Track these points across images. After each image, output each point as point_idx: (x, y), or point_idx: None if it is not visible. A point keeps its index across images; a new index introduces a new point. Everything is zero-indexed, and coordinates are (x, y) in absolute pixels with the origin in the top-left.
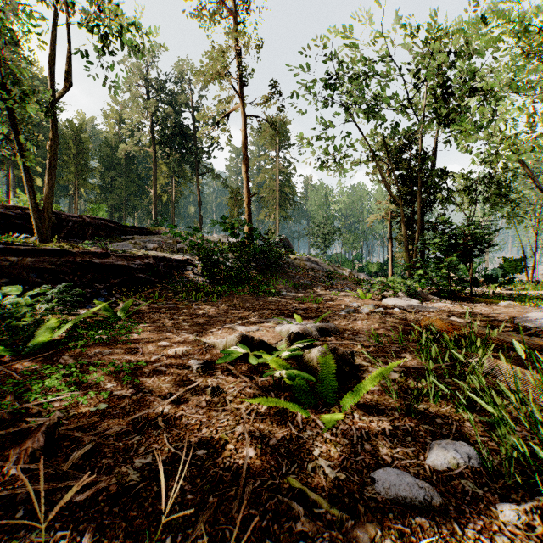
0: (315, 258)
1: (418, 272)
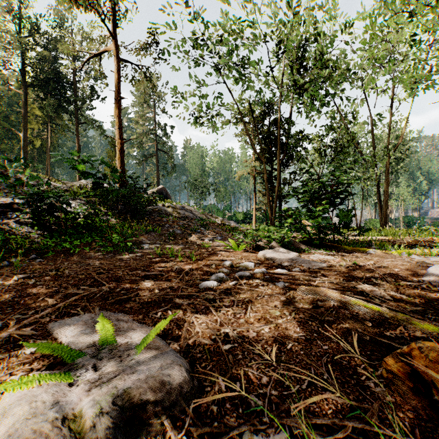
0: (189, 206)
1: (290, 220)
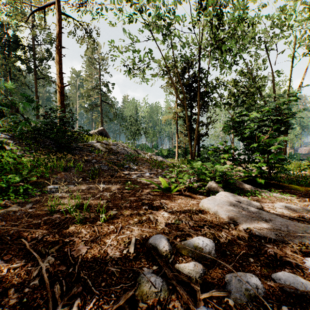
0: (122, 143)
1: (228, 156)
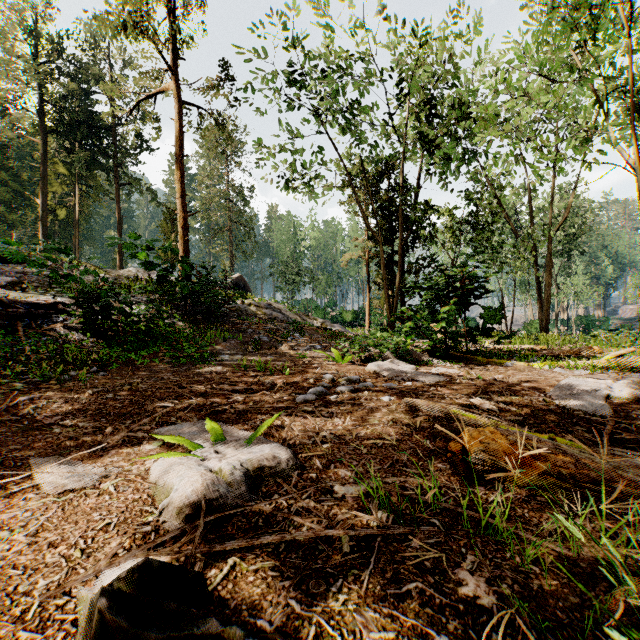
0: (278, 304)
1: (409, 325)
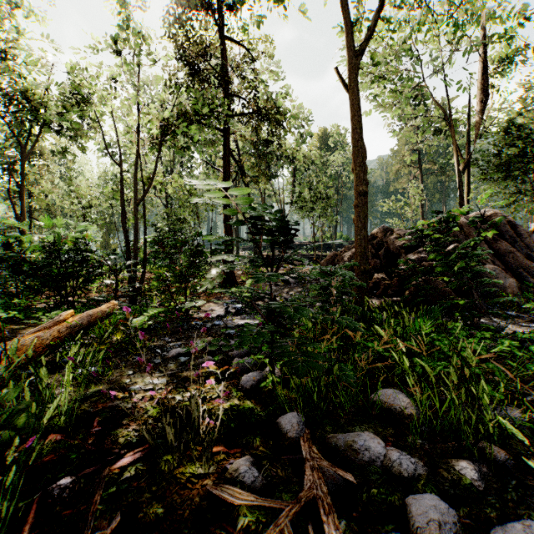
0: None
1: None
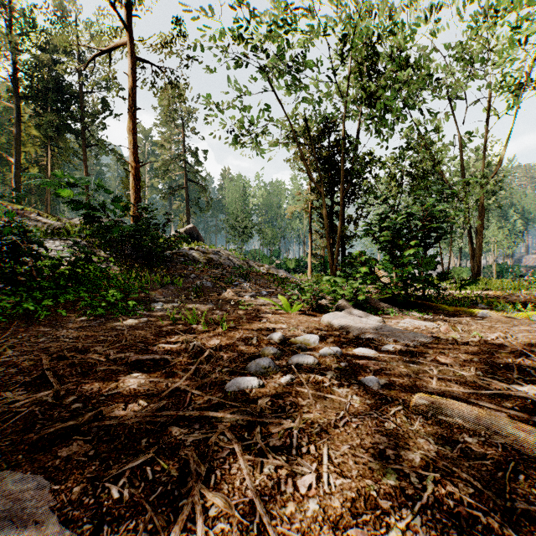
0: (226, 251)
1: (364, 269)
